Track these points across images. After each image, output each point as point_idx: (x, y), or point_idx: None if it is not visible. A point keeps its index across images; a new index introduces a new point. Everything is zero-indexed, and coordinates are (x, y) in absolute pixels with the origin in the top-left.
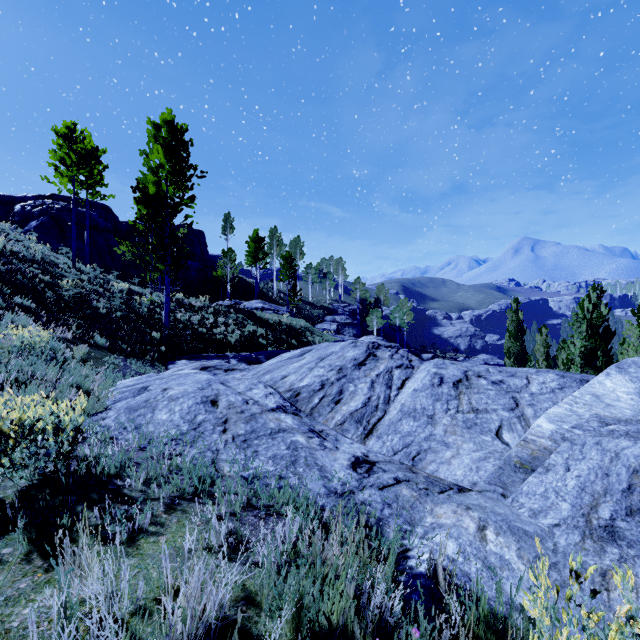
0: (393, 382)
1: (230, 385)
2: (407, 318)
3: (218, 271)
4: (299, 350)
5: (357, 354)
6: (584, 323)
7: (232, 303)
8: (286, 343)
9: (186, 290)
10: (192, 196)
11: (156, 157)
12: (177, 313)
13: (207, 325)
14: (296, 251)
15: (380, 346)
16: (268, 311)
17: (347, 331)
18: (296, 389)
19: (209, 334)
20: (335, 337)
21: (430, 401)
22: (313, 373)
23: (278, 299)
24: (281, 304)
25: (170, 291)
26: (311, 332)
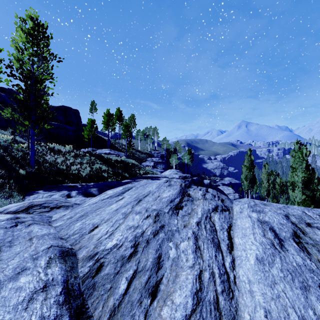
0: (218, 236)
1: (2, 257)
2: (191, 159)
3: (85, 132)
4: (121, 187)
5: (172, 194)
6: (304, 162)
7: (90, 150)
8: (121, 175)
9: (65, 143)
10: (50, 73)
11: (20, 41)
12: (47, 156)
13: (67, 164)
14: (131, 122)
15: (191, 184)
16: (112, 155)
17: (159, 166)
18: (100, 255)
19: (68, 170)
20: (152, 170)
21: (299, 293)
22: (127, 222)
23: (121, 148)
24: (123, 151)
25: (55, 143)
26: (138, 167)
